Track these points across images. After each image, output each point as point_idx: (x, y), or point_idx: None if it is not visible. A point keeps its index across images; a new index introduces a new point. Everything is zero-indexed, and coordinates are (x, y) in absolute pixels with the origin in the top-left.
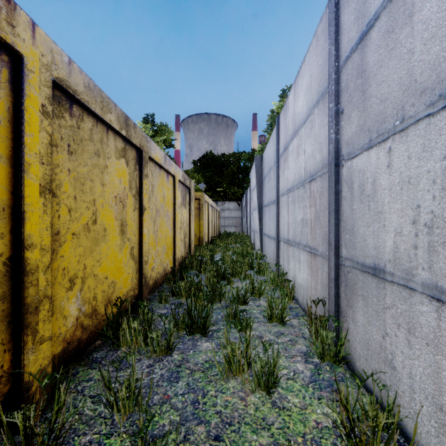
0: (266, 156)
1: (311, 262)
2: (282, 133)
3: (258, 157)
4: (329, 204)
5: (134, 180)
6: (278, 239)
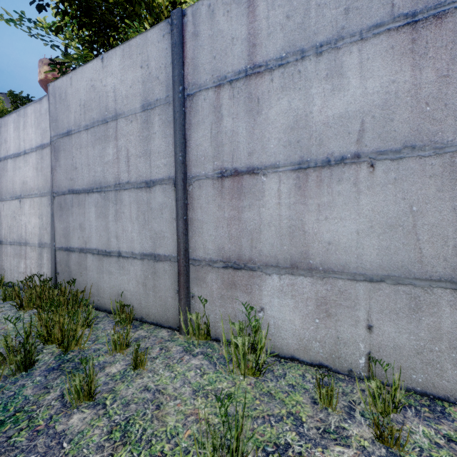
0: None
1: None
2: None
3: None
4: None
5: None
6: None
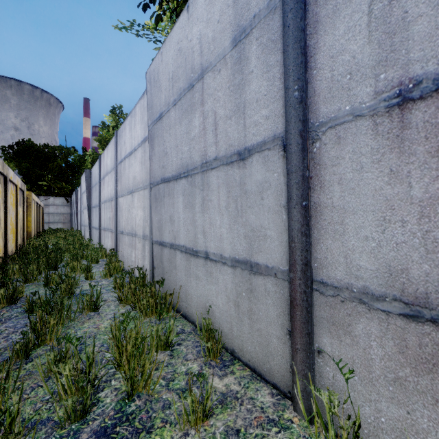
0: (94, 172)
1: (112, 236)
2: (102, 167)
3: (87, 171)
4: (115, 212)
5: (3, 194)
6: (100, 228)
